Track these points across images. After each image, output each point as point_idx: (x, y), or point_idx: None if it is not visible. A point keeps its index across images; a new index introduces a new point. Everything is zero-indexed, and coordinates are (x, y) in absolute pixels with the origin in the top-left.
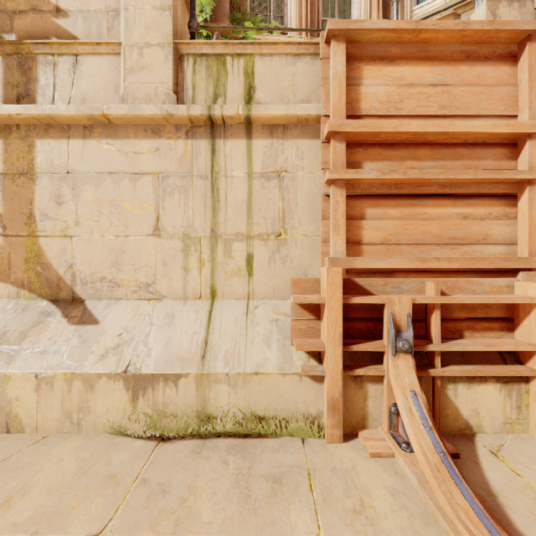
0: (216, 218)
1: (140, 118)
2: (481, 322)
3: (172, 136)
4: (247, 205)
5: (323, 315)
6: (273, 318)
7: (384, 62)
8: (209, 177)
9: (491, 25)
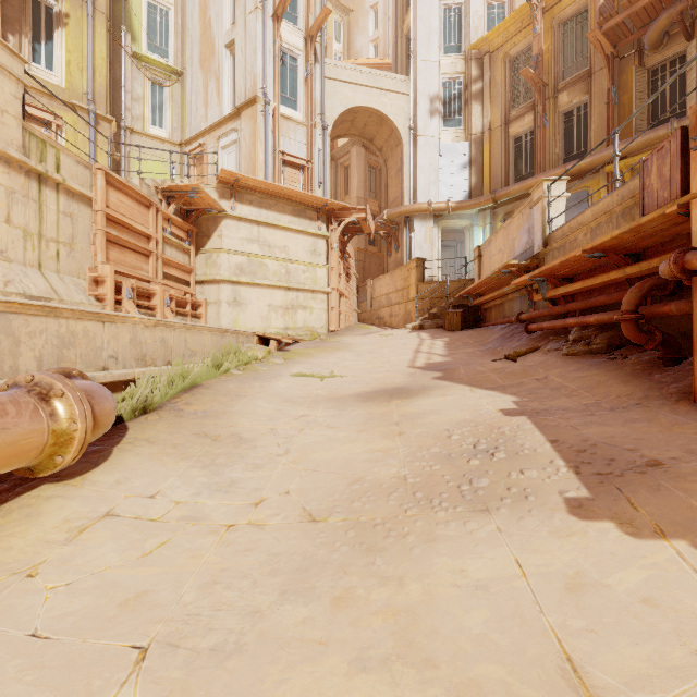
0: (42, 226)
1: (5, 154)
2: (143, 297)
3: (18, 171)
4: (57, 225)
5: (105, 283)
6: (74, 284)
7: (115, 188)
8: (38, 203)
9: (146, 196)
